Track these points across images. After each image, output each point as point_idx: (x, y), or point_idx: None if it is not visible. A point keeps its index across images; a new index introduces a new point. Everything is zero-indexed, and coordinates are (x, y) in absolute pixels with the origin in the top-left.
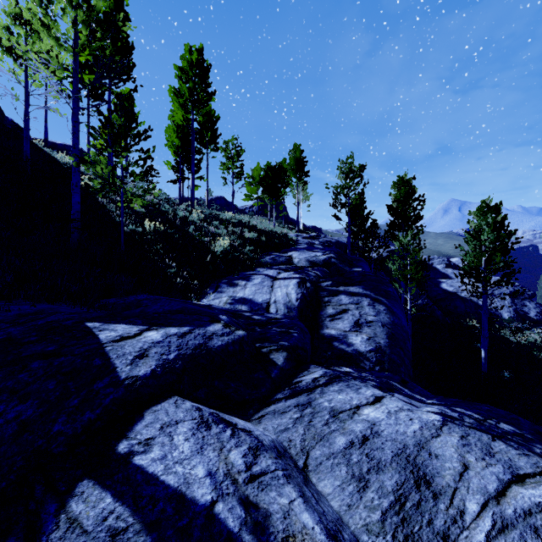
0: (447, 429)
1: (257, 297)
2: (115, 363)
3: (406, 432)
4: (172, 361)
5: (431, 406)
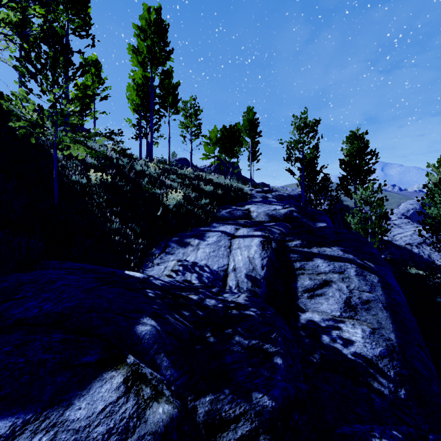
0: None
1: (212, 263)
2: None
3: None
4: None
5: None
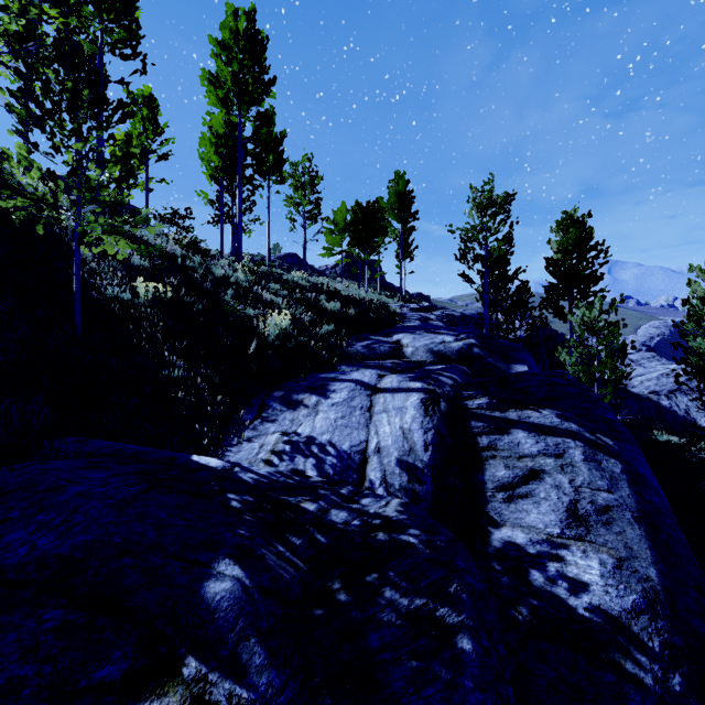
0: None
1: (340, 438)
2: None
3: None
4: None
5: None
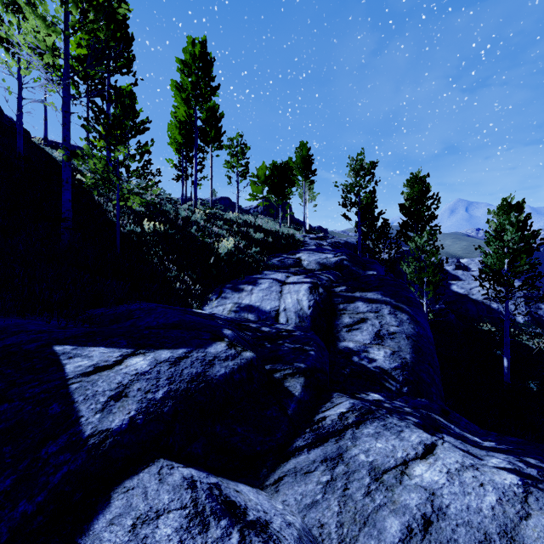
0: (535, 502)
1: (265, 304)
2: (80, 410)
3: (482, 508)
4: (159, 401)
5: (494, 454)
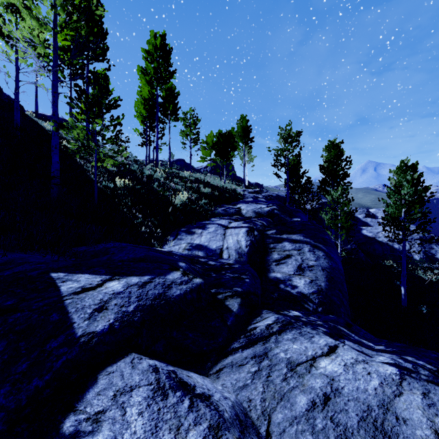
0: (407, 385)
1: (212, 244)
2: (73, 318)
3: (367, 389)
4: (131, 313)
5: (382, 354)
